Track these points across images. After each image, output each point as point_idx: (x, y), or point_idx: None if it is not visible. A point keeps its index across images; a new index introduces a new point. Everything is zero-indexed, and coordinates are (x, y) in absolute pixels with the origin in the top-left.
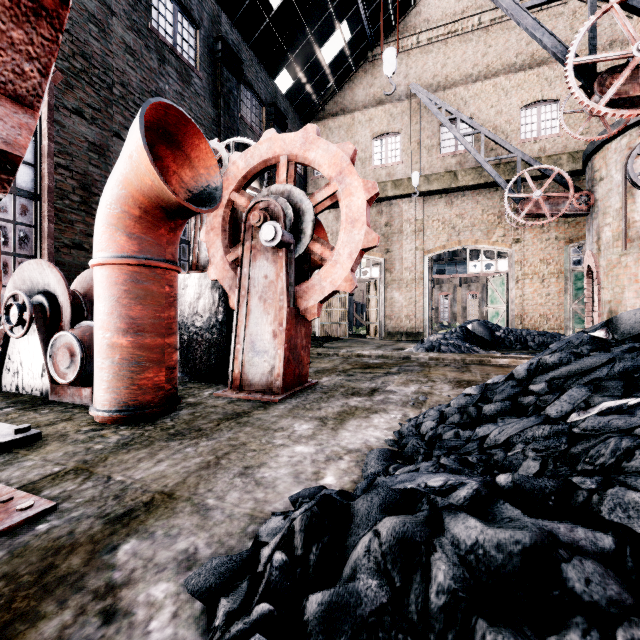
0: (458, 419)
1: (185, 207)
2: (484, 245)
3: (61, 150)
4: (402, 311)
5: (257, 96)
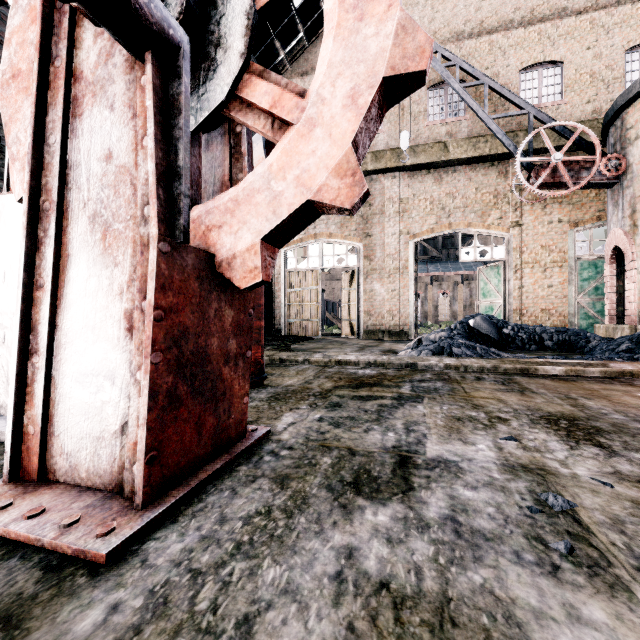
0: None
1: None
2: (478, 229)
3: None
4: (384, 305)
5: None
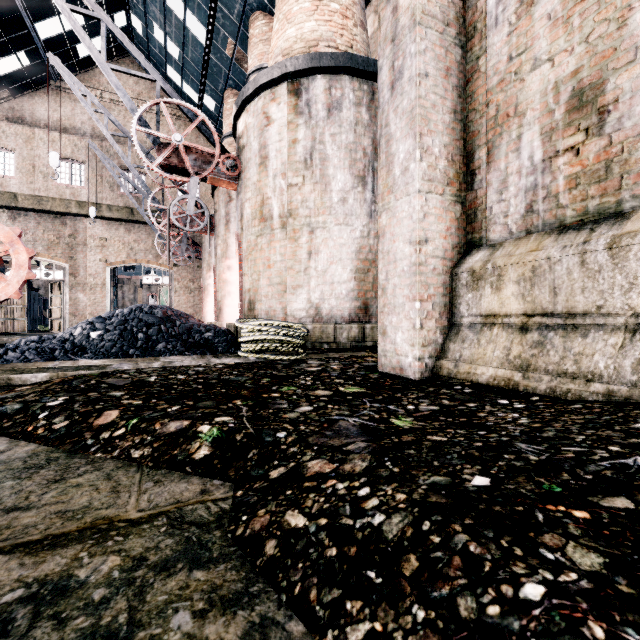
0: None
1: None
2: (154, 265)
3: None
4: (87, 309)
5: None
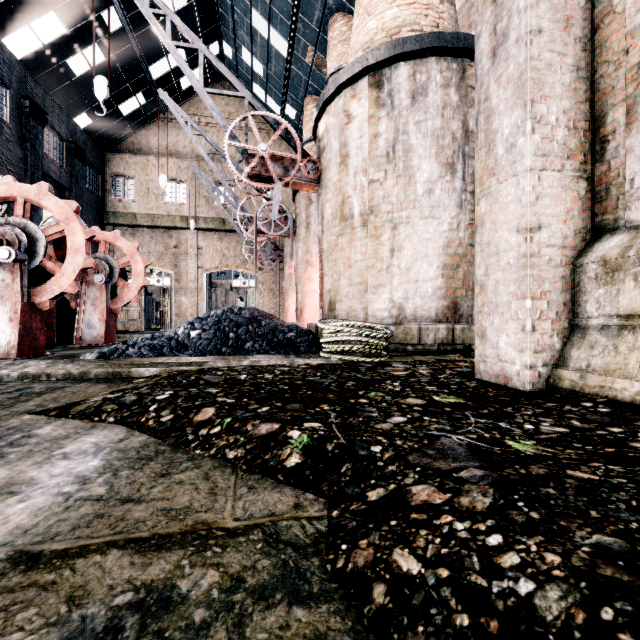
0: None
1: None
2: (242, 269)
3: None
4: (188, 311)
5: (58, 134)
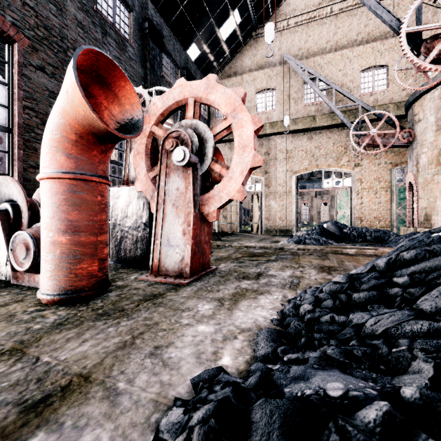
0: (331, 304)
1: (112, 133)
2: (334, 168)
3: (28, 96)
4: (277, 214)
5: (174, 62)
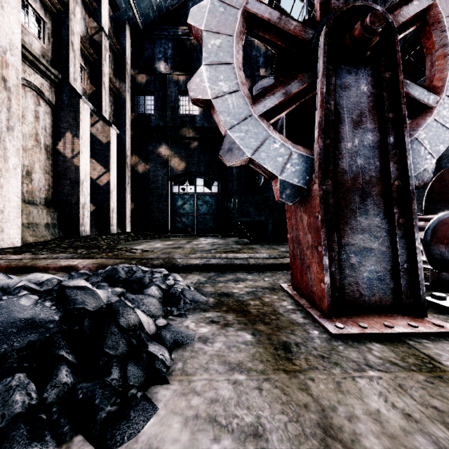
0: None
1: None
2: None
3: None
4: None
5: None
